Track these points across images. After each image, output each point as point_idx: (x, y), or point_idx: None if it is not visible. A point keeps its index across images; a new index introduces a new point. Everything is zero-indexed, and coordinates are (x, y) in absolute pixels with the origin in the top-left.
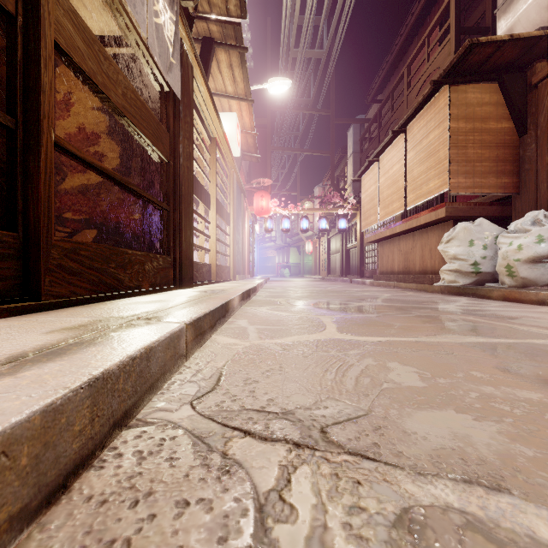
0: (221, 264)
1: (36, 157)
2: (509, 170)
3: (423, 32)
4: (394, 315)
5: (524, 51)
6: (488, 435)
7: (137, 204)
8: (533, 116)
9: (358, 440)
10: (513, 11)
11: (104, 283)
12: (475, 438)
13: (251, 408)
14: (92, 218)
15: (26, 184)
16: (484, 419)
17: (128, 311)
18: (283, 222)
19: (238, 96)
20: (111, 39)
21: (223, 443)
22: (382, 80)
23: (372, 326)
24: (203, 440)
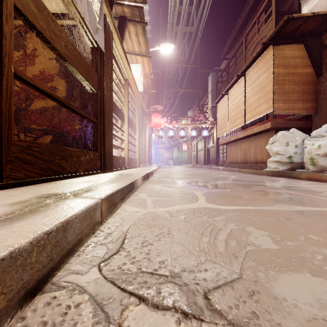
0: (131, 157)
1: None
2: (311, 99)
3: (254, 16)
4: (241, 190)
5: (321, 23)
6: None
7: (77, 119)
8: (326, 64)
9: (238, 308)
10: (312, 0)
11: (51, 170)
12: None
13: (146, 271)
14: (49, 128)
15: None
16: None
17: (63, 189)
18: (169, 132)
19: (141, 54)
20: (61, 15)
21: (120, 311)
22: (229, 46)
23: (229, 198)
24: (103, 308)
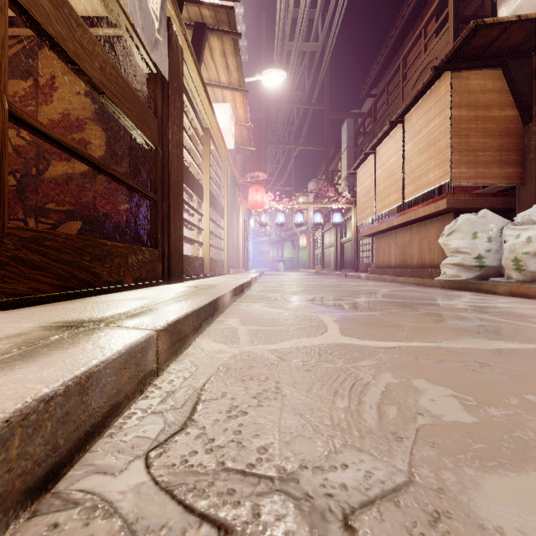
0: (215, 257)
1: None
2: (514, 160)
3: (419, 25)
4: (400, 313)
5: (531, 34)
6: None
7: (124, 194)
8: None
9: None
10: None
11: (77, 278)
12: None
13: (233, 468)
14: (77, 209)
15: None
16: None
17: (92, 312)
18: (278, 216)
19: (232, 86)
20: (96, 20)
21: None
22: (377, 74)
23: (380, 327)
24: None
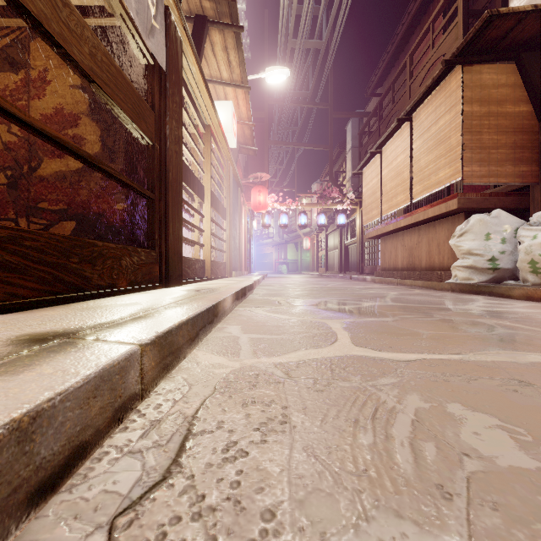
0: (216, 260)
1: None
2: (528, 158)
3: (425, 21)
4: (414, 319)
5: None
6: None
7: (120, 192)
8: None
9: None
10: None
11: (62, 282)
12: None
13: None
14: (70, 209)
15: None
16: None
17: (72, 321)
18: (281, 217)
19: (234, 83)
20: (91, 9)
21: None
22: (382, 73)
23: (395, 335)
24: None
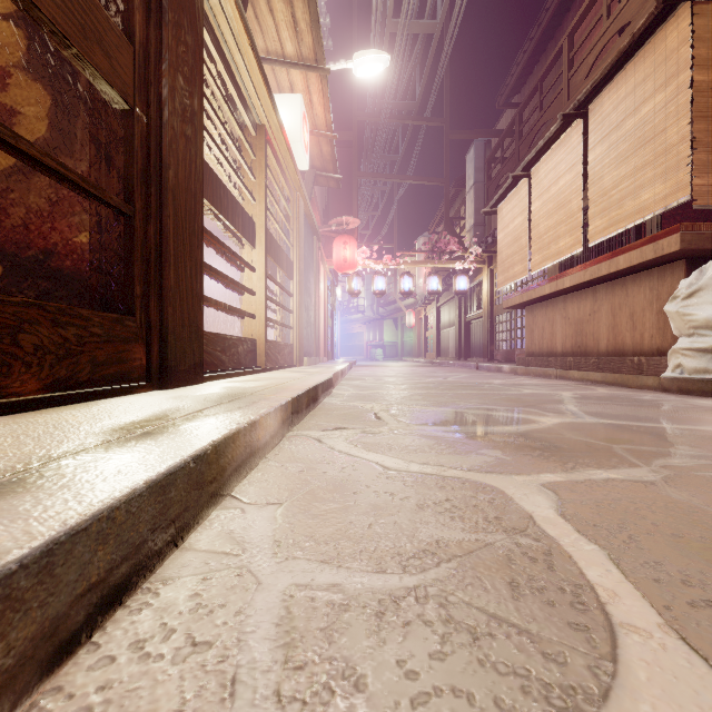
0: (279, 340)
1: None
2: None
3: None
4: (708, 474)
5: None
6: None
7: (82, 212)
8: None
9: None
10: None
11: None
12: None
13: None
14: None
15: None
16: None
17: None
18: (376, 280)
19: (303, 62)
20: None
21: None
22: (521, 72)
23: None
24: None
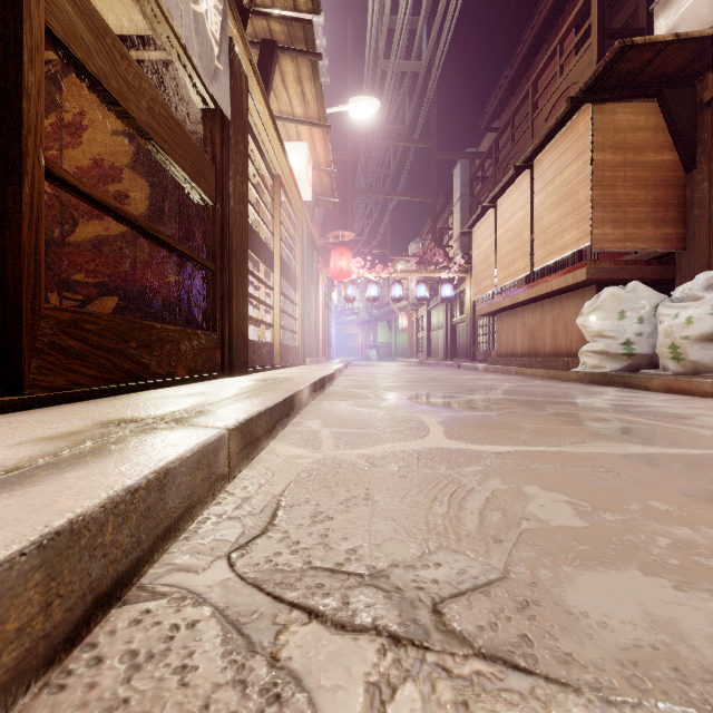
0: (287, 343)
1: (17, 189)
2: (673, 218)
3: (554, 38)
4: (522, 413)
5: (693, 57)
6: (706, 619)
7: (172, 262)
8: (705, 144)
9: (495, 629)
10: (676, 6)
11: (121, 370)
12: (687, 626)
13: (321, 567)
14: (112, 281)
15: (3, 228)
16: (691, 588)
17: (148, 409)
18: (369, 288)
19: (309, 120)
20: (137, 40)
21: (274, 634)
22: (499, 102)
23: (494, 429)
24: (240, 629)
